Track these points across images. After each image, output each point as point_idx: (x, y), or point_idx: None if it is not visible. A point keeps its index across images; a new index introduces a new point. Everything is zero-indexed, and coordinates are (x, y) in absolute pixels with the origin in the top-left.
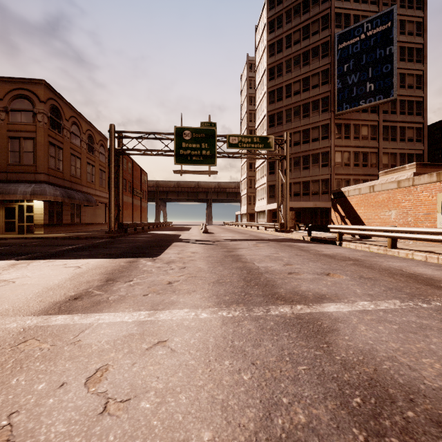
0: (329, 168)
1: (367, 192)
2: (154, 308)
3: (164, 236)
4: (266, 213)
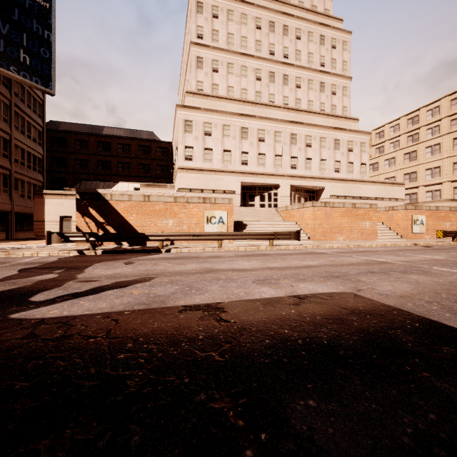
0: None
1: (141, 200)
2: (456, 272)
3: None
4: None
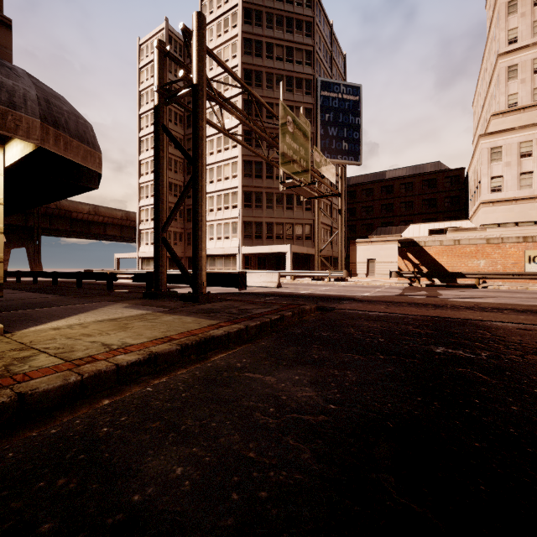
0: (312, 213)
1: (451, 244)
2: None
3: (312, 295)
4: (241, 257)
